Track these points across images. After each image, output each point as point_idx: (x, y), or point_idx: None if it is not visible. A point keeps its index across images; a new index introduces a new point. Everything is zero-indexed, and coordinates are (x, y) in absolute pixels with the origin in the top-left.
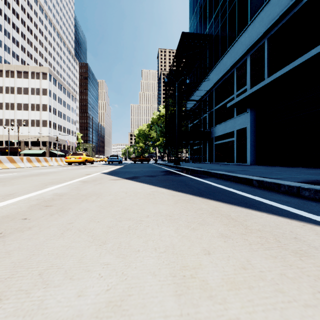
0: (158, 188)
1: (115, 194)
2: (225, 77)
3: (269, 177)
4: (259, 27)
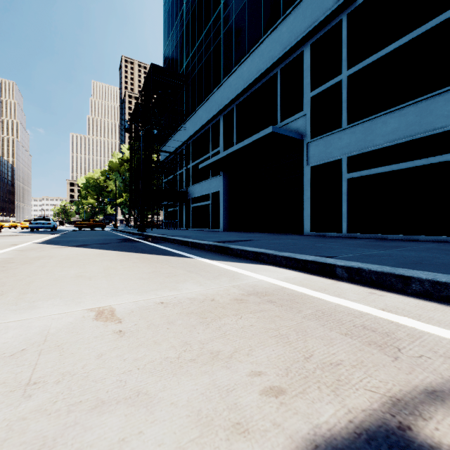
0: (108, 251)
1: (67, 255)
2: (201, 132)
3: (204, 240)
4: (228, 92)
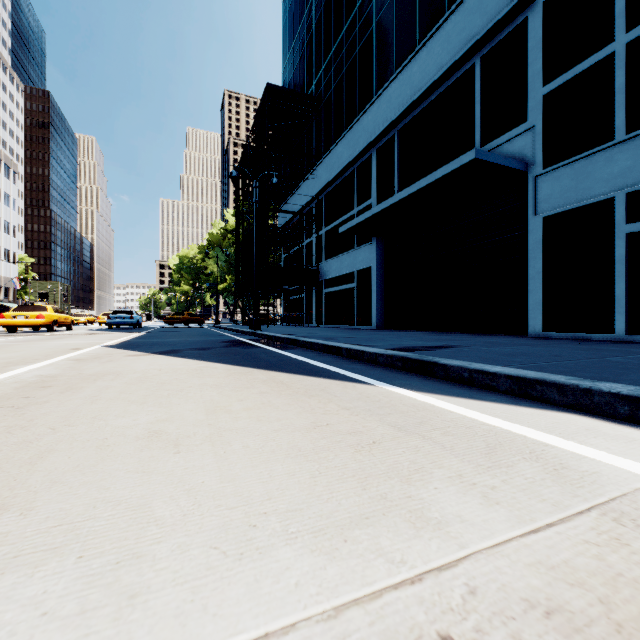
0: (210, 363)
1: (144, 372)
2: (341, 179)
3: (366, 345)
4: (386, 111)
